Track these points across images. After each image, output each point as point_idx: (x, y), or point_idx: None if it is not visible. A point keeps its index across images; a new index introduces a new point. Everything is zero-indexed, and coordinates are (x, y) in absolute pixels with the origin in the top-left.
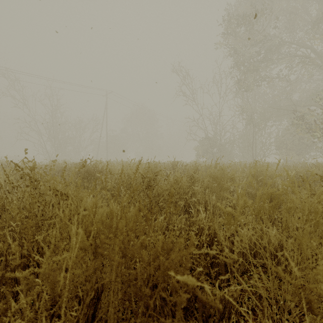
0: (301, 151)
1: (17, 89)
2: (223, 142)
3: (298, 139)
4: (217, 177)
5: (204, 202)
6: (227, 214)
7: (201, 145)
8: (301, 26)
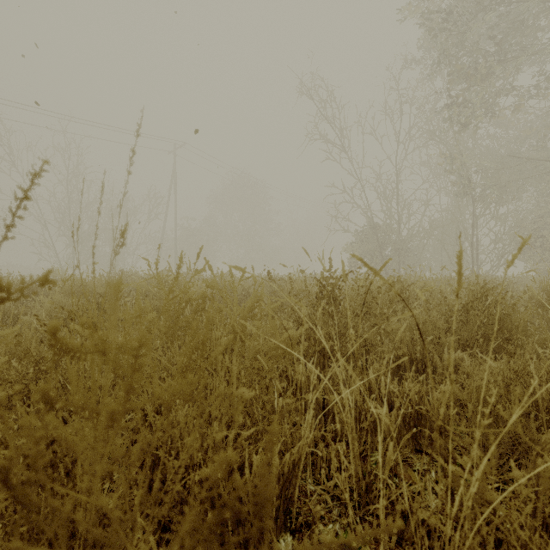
0: None
1: None
2: (406, 235)
3: None
4: None
5: None
6: None
7: (358, 242)
8: None
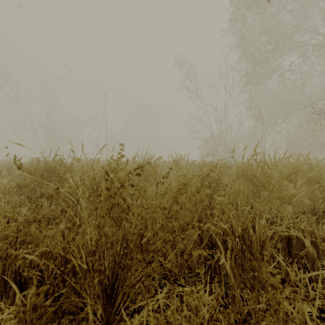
0: (313, 150)
1: (11, 86)
2: (229, 140)
3: (311, 136)
4: (259, 179)
5: (241, 230)
6: (274, 244)
7: (205, 144)
8: (316, 12)
